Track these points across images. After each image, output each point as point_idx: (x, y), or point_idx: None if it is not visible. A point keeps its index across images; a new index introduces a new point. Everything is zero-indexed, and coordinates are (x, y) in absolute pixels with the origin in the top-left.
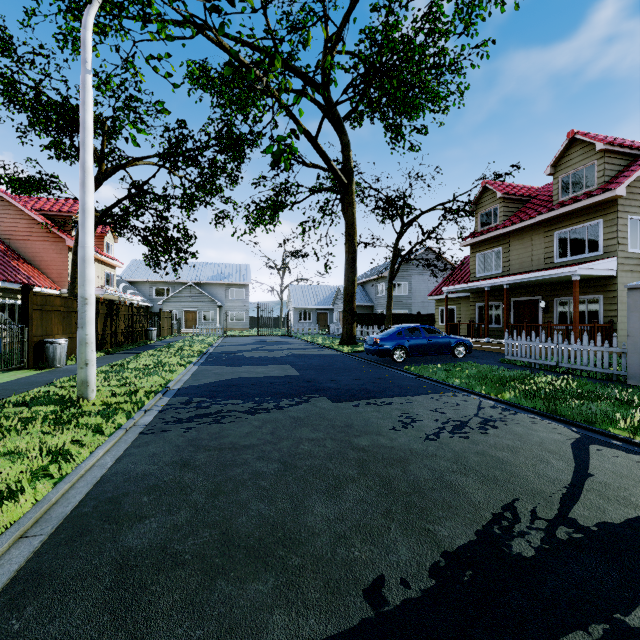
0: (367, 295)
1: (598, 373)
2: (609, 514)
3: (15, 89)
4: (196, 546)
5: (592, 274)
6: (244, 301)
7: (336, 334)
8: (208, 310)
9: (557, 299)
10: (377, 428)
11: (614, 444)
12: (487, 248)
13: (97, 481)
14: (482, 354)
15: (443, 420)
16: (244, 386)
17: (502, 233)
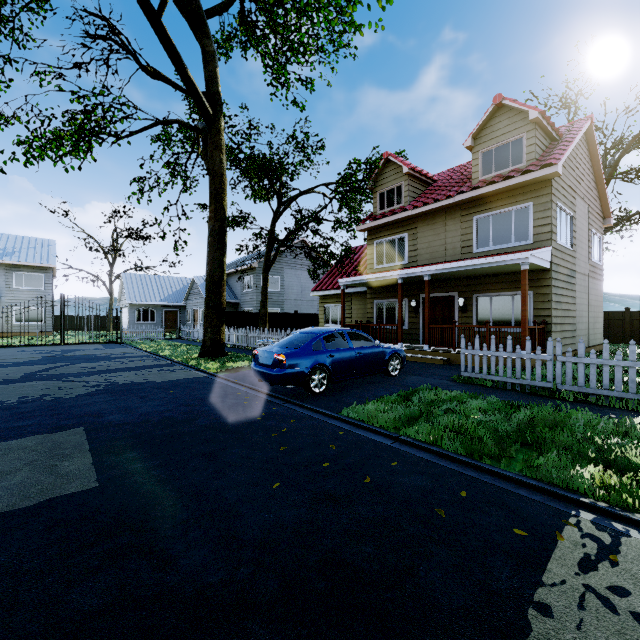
0: (231, 290)
1: None
2: None
3: None
4: None
5: (537, 264)
6: (43, 292)
7: (191, 339)
8: None
9: (477, 296)
10: None
11: None
12: (389, 234)
13: None
14: (410, 366)
15: None
16: None
17: (410, 215)
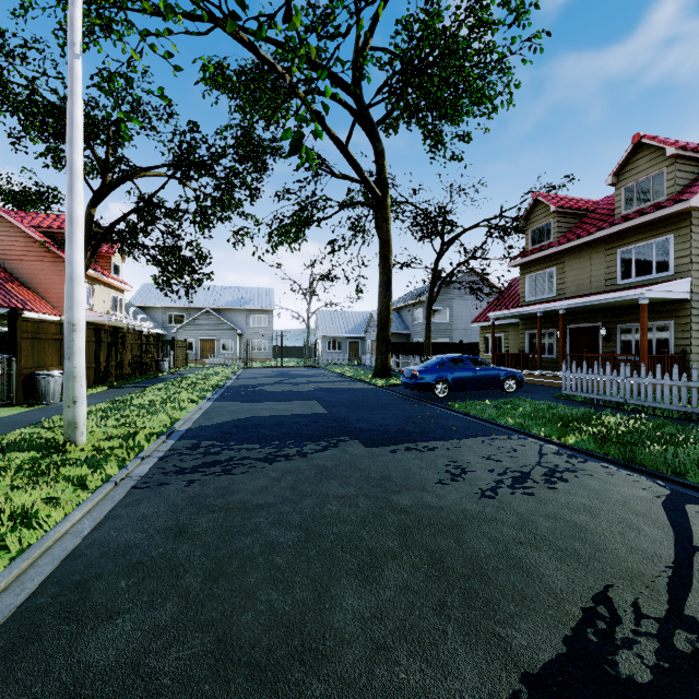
0: (403, 322)
1: (675, 411)
2: None
3: (4, 87)
4: (180, 662)
5: (662, 297)
6: (267, 329)
7: (369, 365)
8: (227, 339)
9: (620, 326)
10: (420, 481)
11: None
12: (539, 269)
13: (66, 556)
14: (535, 388)
15: (499, 470)
16: (263, 426)
17: (556, 251)
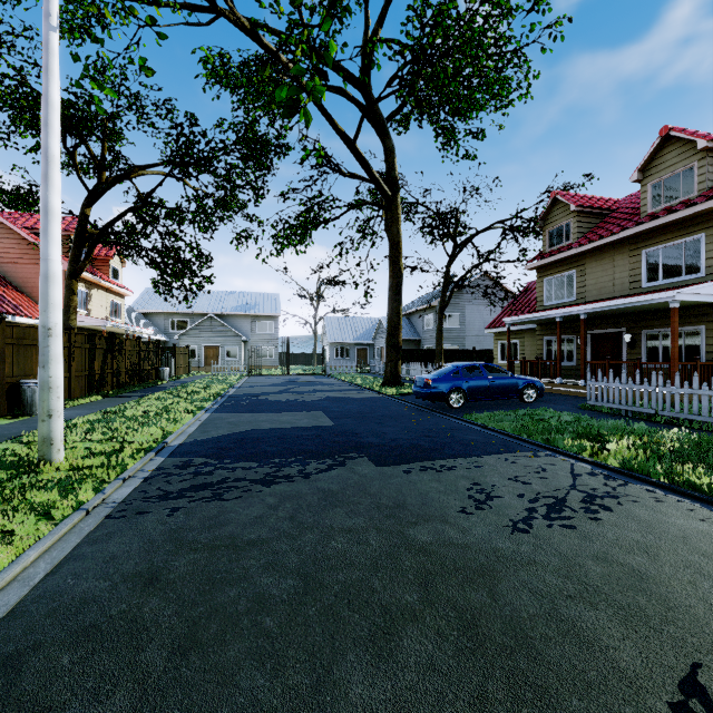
0: (413, 328)
1: None
2: None
3: None
4: None
5: (694, 300)
6: (273, 335)
7: (378, 373)
8: (231, 345)
9: (646, 331)
10: (440, 510)
11: None
12: (557, 271)
13: (5, 614)
14: (555, 398)
15: (530, 496)
16: (263, 441)
17: (576, 253)
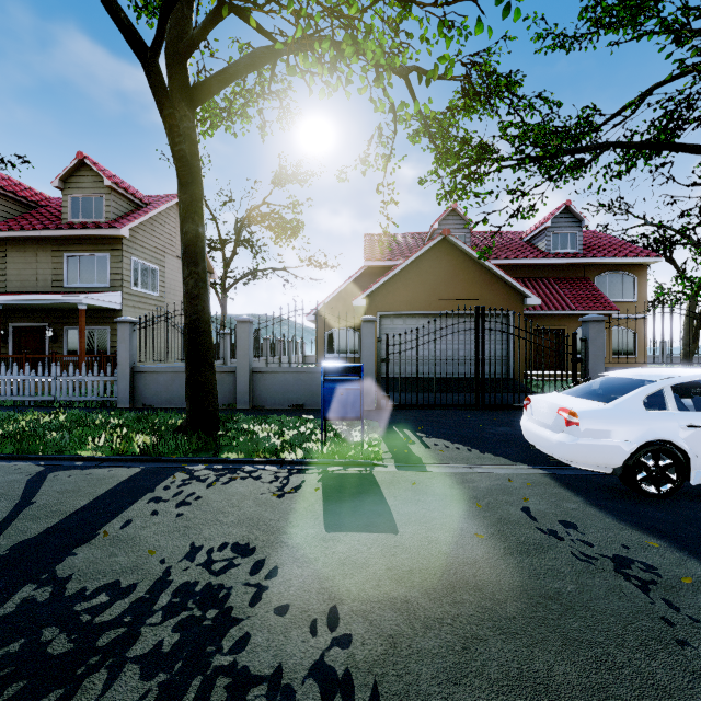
0: None
1: (94, 402)
2: (31, 532)
3: None
4: None
5: (99, 305)
6: None
7: None
8: None
9: (67, 327)
10: None
11: (77, 465)
12: None
13: None
14: None
15: None
16: None
17: None
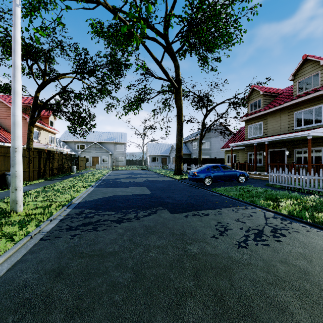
0: (187, 148)
1: None
2: None
3: None
4: None
5: (319, 135)
6: (123, 151)
7: (171, 169)
8: (104, 156)
9: (296, 150)
10: (202, 236)
11: None
12: (254, 122)
13: None
14: (254, 180)
15: (245, 229)
16: (117, 201)
17: (263, 113)
